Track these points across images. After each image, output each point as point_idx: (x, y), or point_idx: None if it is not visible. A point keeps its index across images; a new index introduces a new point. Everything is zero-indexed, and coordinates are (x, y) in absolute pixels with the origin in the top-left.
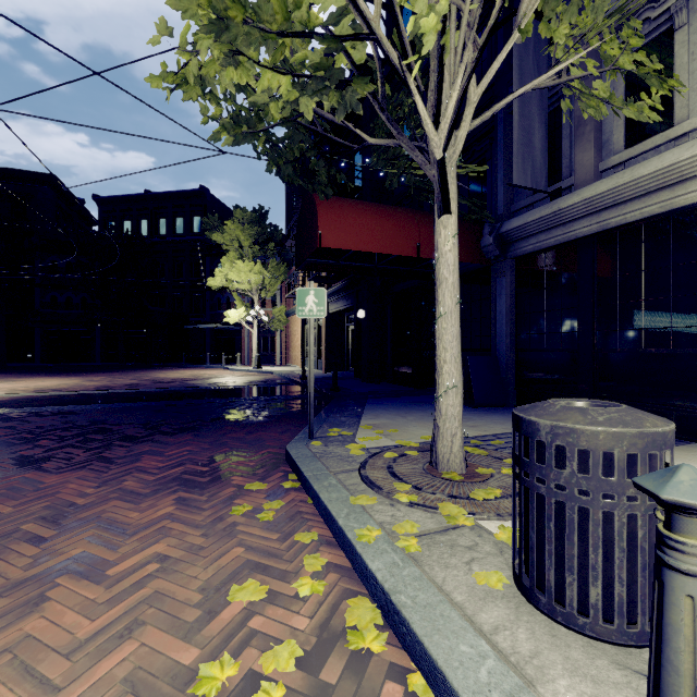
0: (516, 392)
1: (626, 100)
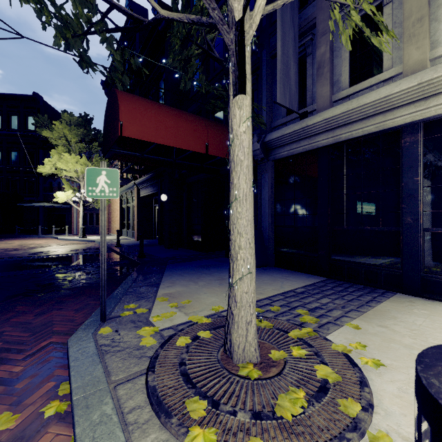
0: (275, 256)
1: (350, 53)
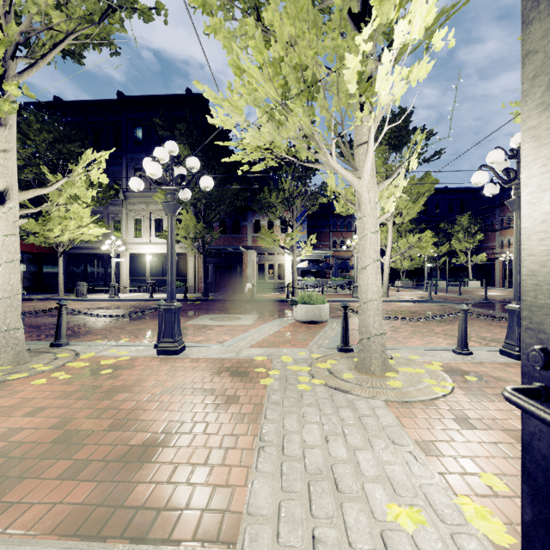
0: (68, 289)
1: None
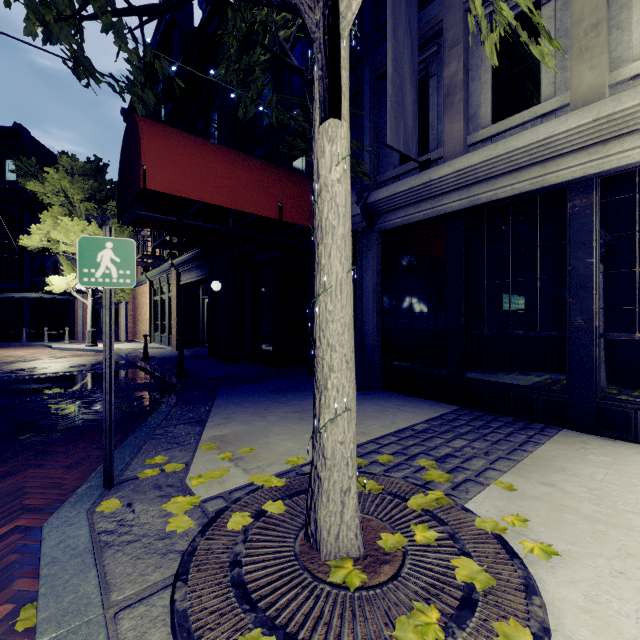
0: (382, 374)
1: (493, 74)
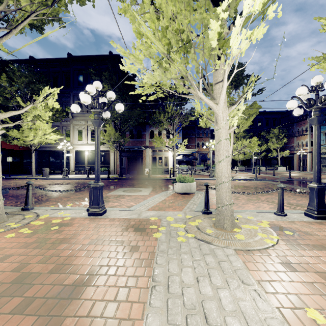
0: (38, 172)
1: None
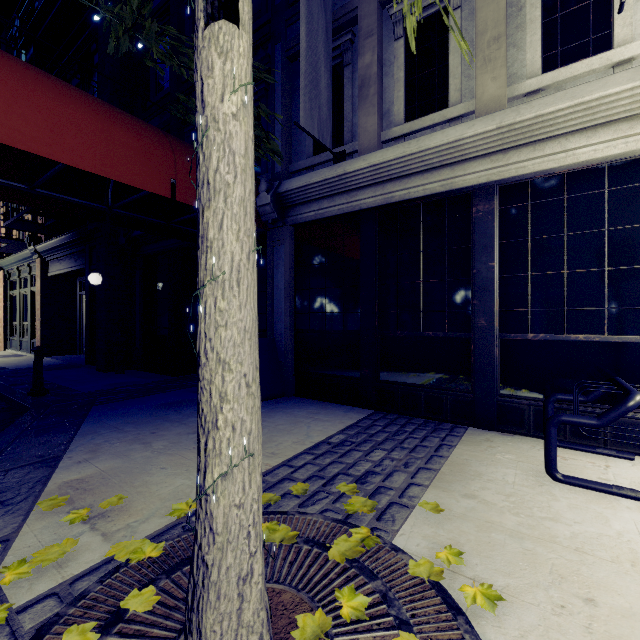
0: (295, 379)
1: (406, 72)
